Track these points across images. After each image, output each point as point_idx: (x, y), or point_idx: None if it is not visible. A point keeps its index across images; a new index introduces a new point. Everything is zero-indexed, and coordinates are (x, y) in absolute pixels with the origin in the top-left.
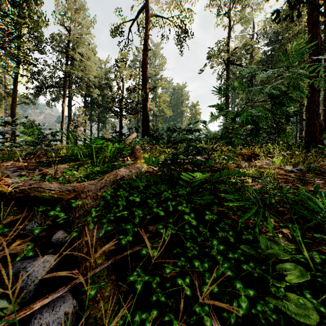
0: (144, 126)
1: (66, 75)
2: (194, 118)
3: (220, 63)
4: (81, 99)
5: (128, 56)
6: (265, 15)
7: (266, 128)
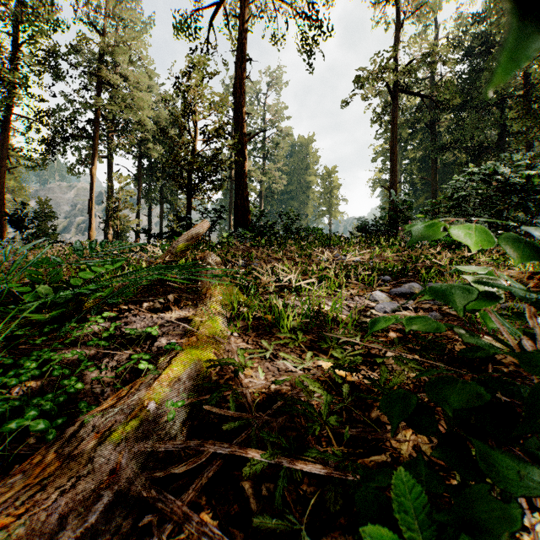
0: (240, 208)
1: (99, 116)
2: (329, 195)
3: (381, 92)
4: (133, 162)
5: (203, 63)
6: (457, 9)
7: (501, 210)
